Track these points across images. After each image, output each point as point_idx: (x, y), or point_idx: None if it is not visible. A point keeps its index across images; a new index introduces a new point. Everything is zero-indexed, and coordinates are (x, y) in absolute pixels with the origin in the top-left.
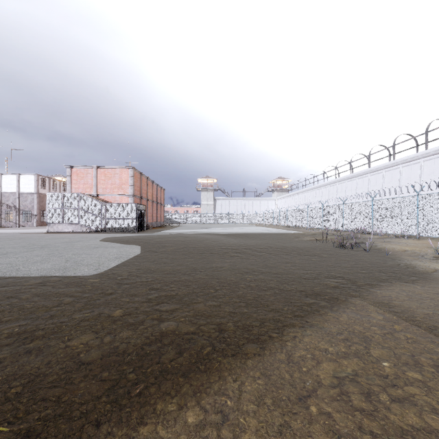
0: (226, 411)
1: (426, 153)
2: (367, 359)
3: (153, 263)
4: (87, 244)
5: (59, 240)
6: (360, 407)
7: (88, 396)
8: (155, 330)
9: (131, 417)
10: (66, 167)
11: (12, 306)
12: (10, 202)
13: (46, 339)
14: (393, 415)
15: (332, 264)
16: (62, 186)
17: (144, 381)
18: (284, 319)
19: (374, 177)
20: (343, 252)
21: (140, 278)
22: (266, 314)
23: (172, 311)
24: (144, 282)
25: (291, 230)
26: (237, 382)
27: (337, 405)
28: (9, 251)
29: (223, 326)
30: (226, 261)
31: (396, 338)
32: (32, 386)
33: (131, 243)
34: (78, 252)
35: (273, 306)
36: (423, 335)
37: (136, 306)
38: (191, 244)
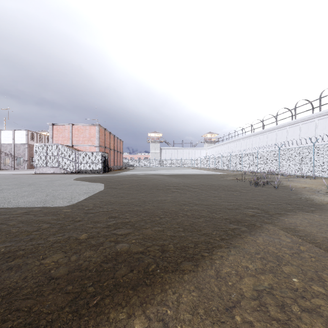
0: (166, 320)
1: (320, 114)
2: (280, 274)
3: (113, 196)
4: (64, 182)
5: (43, 179)
6: (276, 316)
7: (54, 307)
8: (112, 251)
9: (88, 325)
10: (49, 124)
11: (1, 231)
12: (7, 150)
13: (25, 257)
14: (304, 324)
15: (249, 198)
16: (46, 139)
17: (100, 294)
18: (213, 241)
19: (280, 132)
20: (258, 189)
21: (102, 209)
22: (199, 237)
23: (126, 234)
24: (105, 212)
25: (218, 172)
26: (176, 294)
27: (257, 315)
28: (4, 187)
29: (166, 247)
30: (169, 195)
31: (302, 257)
32: (9, 298)
33: (97, 181)
34: (56, 189)
35: (204, 231)
36: (323, 255)
37: (98, 230)
38: (142, 182)
